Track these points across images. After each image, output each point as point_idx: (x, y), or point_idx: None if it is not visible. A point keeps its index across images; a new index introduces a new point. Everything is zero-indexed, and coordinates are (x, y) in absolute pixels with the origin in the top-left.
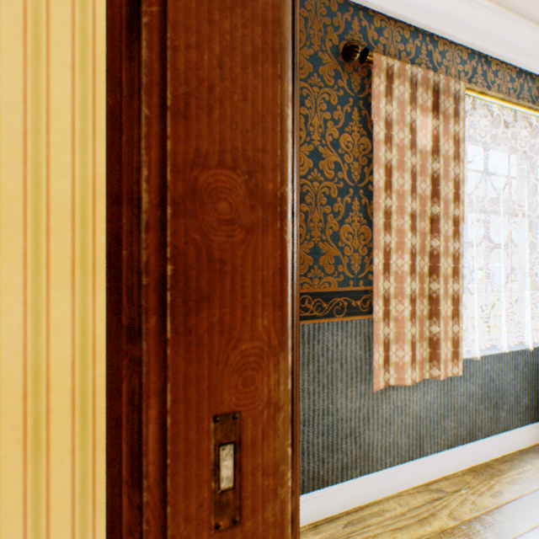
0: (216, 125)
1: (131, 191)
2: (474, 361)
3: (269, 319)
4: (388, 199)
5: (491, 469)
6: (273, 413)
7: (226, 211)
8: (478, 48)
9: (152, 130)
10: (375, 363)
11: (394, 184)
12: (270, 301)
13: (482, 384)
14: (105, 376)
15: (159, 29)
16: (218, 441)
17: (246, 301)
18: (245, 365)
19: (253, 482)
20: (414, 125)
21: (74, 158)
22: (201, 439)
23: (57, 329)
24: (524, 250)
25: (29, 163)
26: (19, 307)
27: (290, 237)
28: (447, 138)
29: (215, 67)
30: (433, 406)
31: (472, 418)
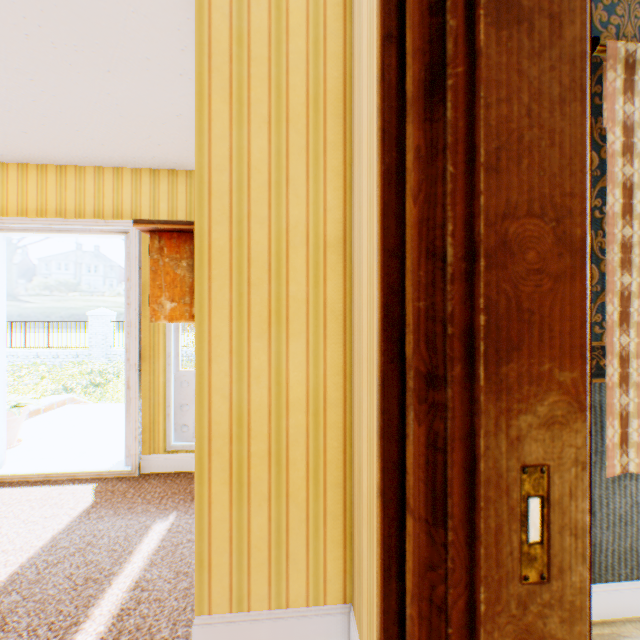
0: (523, 175)
1: (432, 246)
2: None
3: (576, 372)
4: (627, 227)
5: None
6: (579, 472)
7: (532, 261)
8: None
9: (455, 187)
10: (607, 441)
11: (636, 207)
12: (577, 353)
13: None
14: (297, 427)
15: (463, 88)
16: (525, 493)
17: (552, 352)
18: (551, 419)
19: (560, 541)
20: None
21: (270, 211)
22: (510, 487)
23: (256, 378)
24: None
25: (234, 219)
26: (226, 355)
27: (588, 284)
28: None
29: (522, 117)
30: None
31: None
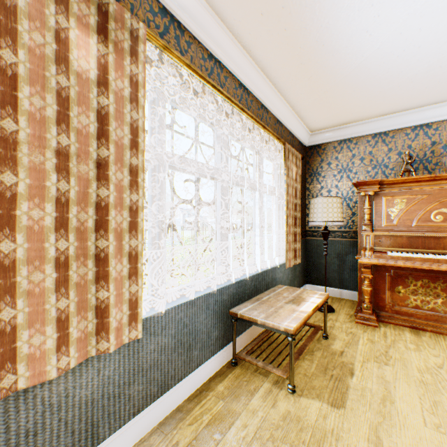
0: None
1: None
2: (168, 313)
3: None
4: (11, 120)
5: (180, 413)
6: None
7: None
8: (171, 9)
9: None
10: None
11: (25, 103)
12: None
13: (176, 333)
14: None
15: None
16: None
17: None
18: None
19: None
20: (66, 36)
21: None
22: None
23: None
24: (220, 208)
25: None
26: None
27: None
28: (122, 75)
29: None
30: (114, 378)
31: (165, 370)
